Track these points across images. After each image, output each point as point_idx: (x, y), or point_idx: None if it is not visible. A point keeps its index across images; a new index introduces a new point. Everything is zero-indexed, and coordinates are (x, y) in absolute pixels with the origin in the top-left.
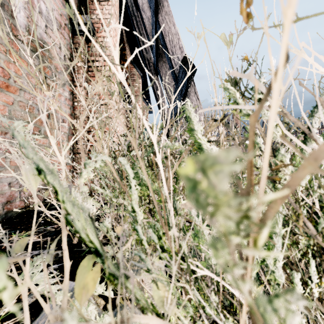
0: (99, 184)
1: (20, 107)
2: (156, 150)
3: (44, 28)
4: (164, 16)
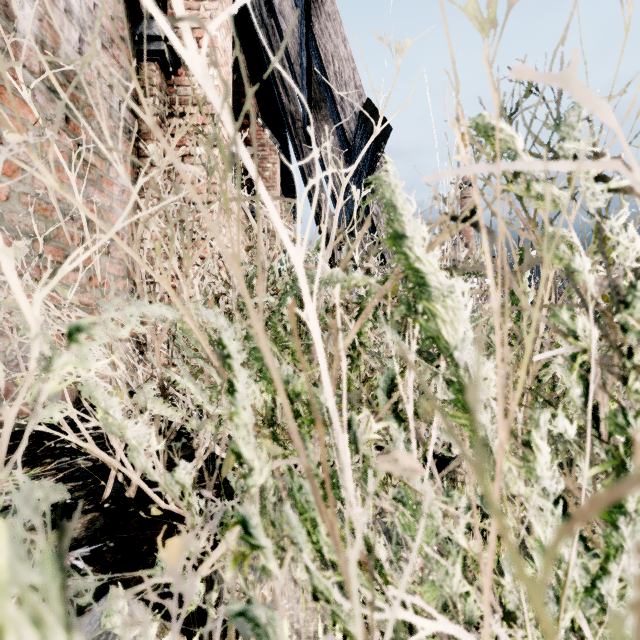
0: (189, 366)
1: (24, 206)
2: (304, 289)
3: (77, 44)
4: (324, 24)
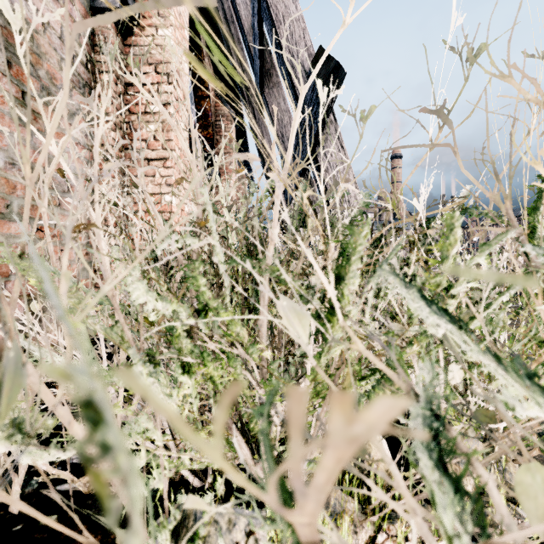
0: None
1: None
2: None
3: None
4: None
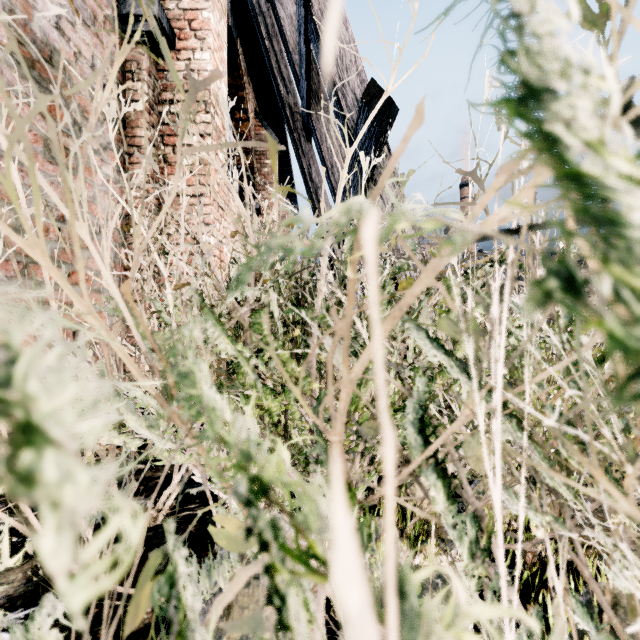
0: None
1: None
2: None
3: (53, 18)
4: (324, 4)
